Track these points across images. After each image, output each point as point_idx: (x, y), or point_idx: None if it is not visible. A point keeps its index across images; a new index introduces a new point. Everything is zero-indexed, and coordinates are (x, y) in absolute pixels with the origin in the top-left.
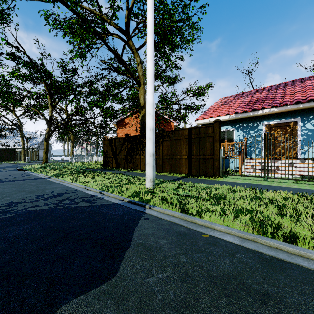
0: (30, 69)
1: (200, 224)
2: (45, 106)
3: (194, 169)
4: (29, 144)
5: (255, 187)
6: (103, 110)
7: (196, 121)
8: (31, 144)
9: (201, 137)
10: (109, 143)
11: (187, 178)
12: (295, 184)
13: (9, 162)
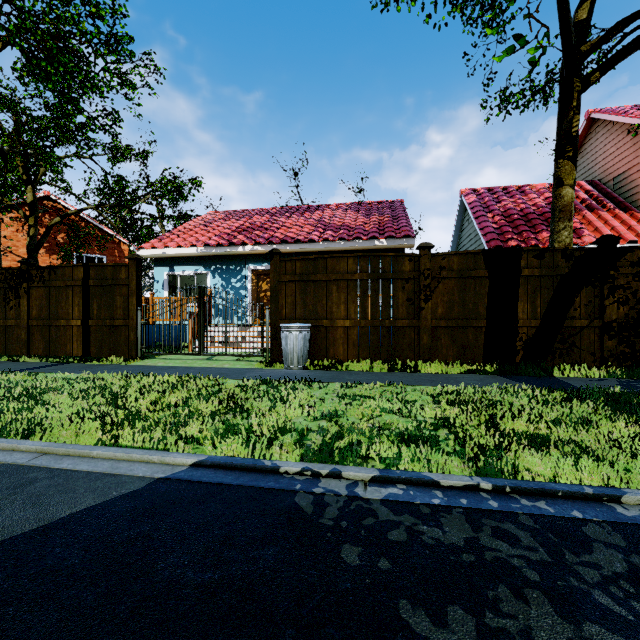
0: None
1: None
2: None
3: (95, 346)
4: None
5: (159, 371)
6: None
7: (140, 252)
8: None
9: (108, 284)
10: None
11: (66, 365)
12: (233, 362)
13: None
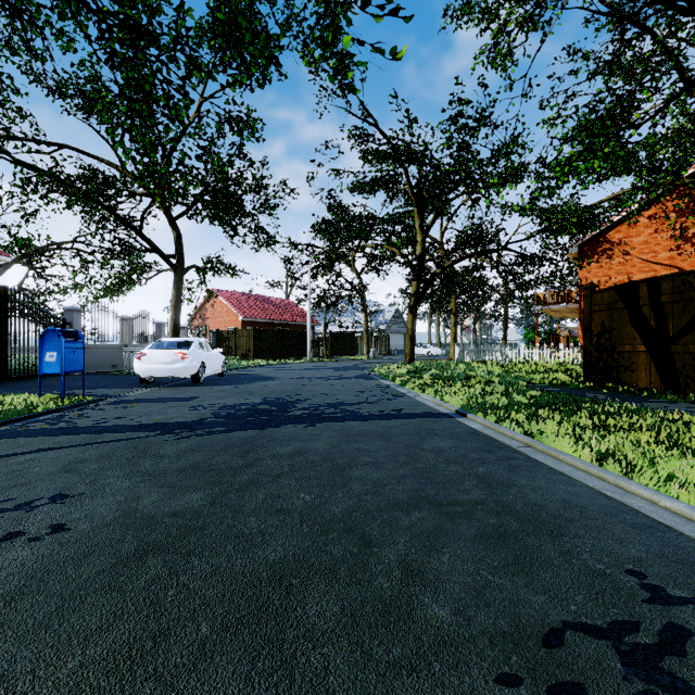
0: (382, 162)
1: None
2: (407, 236)
3: None
4: (373, 324)
5: None
6: (546, 214)
7: None
8: (376, 325)
9: None
10: (621, 301)
11: None
12: None
13: (347, 358)
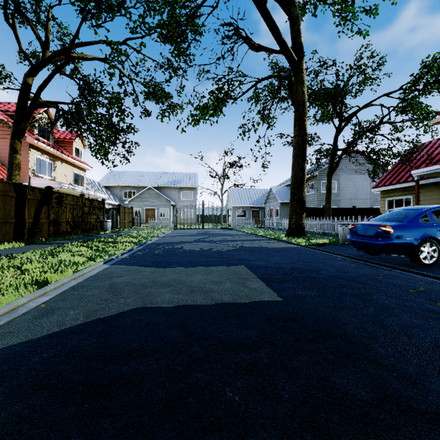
0: None
1: (4, 313)
2: None
3: None
4: None
5: None
6: None
7: None
8: None
9: None
10: None
11: None
12: None
13: None
